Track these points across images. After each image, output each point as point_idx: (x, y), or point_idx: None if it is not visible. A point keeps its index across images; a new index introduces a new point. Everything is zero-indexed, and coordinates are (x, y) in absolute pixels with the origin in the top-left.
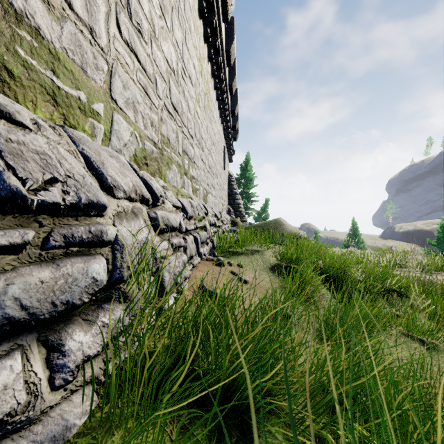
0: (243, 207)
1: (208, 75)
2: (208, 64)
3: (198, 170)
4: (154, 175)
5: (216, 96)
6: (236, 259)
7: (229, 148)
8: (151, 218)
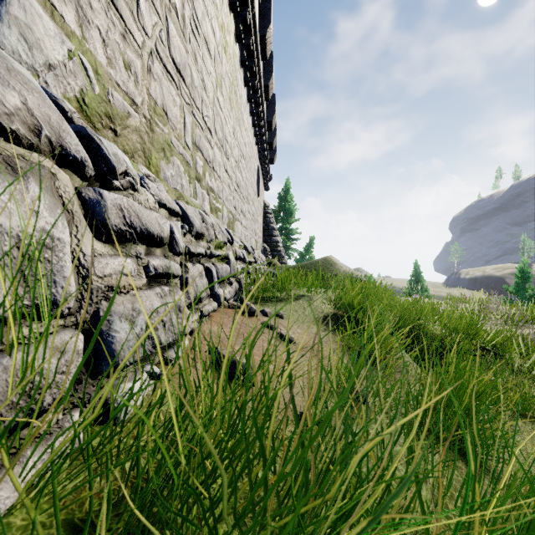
0: (282, 246)
1: (235, 60)
2: (235, 45)
3: (219, 182)
4: (132, 158)
5: (247, 96)
6: (273, 306)
7: (264, 171)
8: (85, 200)
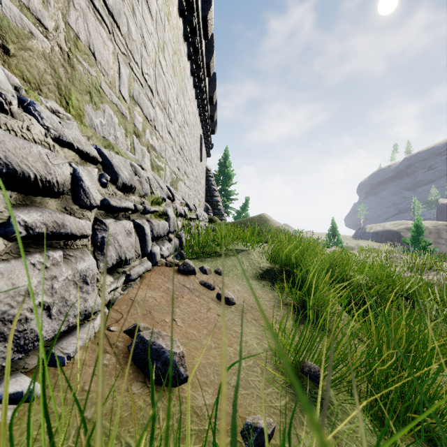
0: (222, 205)
1: (179, 33)
2: (179, 19)
3: (162, 142)
4: (38, 91)
5: (190, 70)
6: (213, 262)
7: (206, 140)
8: None
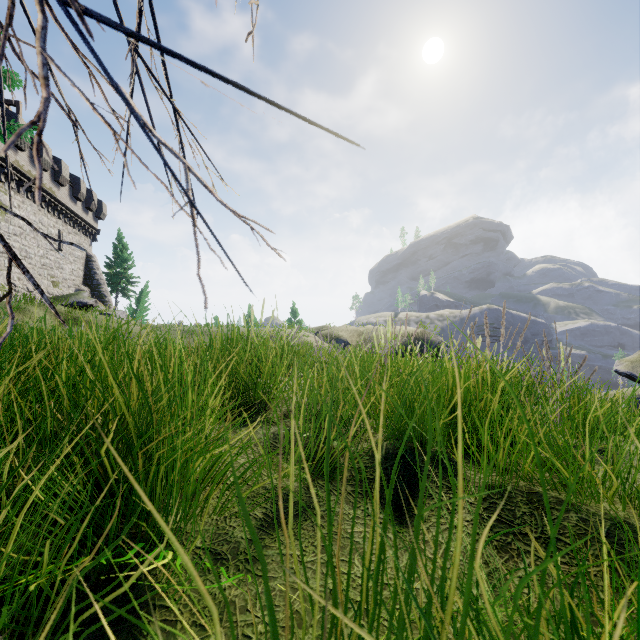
0: (105, 288)
1: None
2: None
3: None
4: None
5: (25, 197)
6: None
7: (84, 228)
8: None
